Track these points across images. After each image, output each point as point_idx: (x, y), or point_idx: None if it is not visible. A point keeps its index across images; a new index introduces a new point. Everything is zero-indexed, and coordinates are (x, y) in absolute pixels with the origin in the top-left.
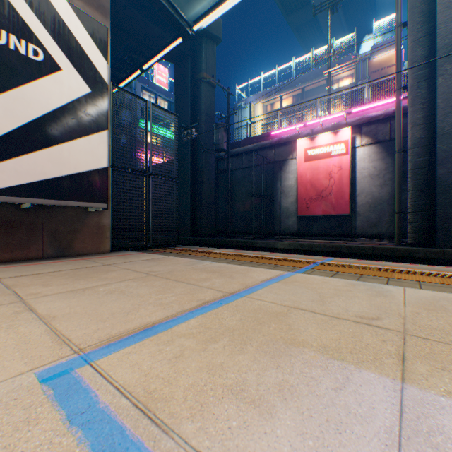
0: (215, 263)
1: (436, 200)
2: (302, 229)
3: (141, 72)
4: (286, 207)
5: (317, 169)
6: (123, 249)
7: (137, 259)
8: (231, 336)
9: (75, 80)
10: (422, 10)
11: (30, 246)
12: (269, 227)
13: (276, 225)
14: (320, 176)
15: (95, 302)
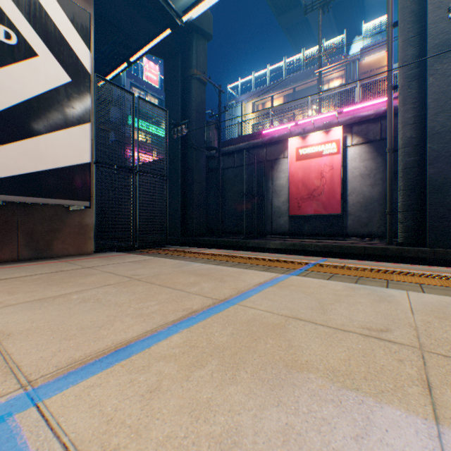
0: (205, 264)
1: (427, 199)
2: (294, 228)
3: (128, 64)
4: (278, 206)
5: (309, 169)
6: (108, 250)
7: (121, 261)
8: (221, 358)
9: (54, 67)
10: (413, 10)
11: (3, 247)
12: (261, 226)
13: (268, 225)
14: (311, 175)
15: (64, 314)
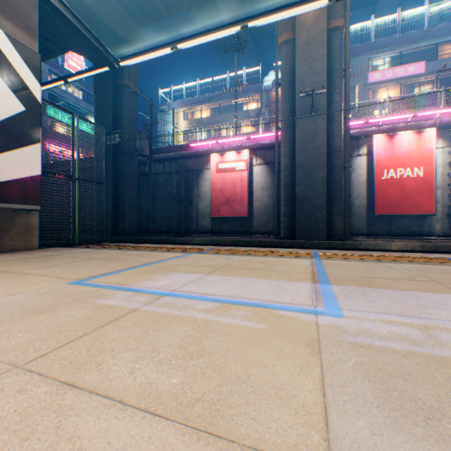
0: (140, 251)
1: (295, 208)
2: (215, 228)
3: (66, 83)
4: (202, 209)
5: (226, 180)
6: (50, 246)
7: (72, 252)
8: (149, 272)
9: (11, 99)
10: (289, 79)
11: None
12: (188, 226)
13: (194, 225)
14: (228, 185)
15: (67, 269)
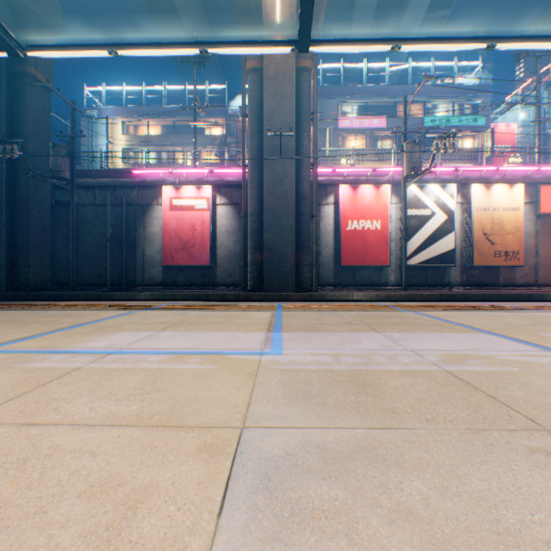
0: (64, 311)
1: (264, 257)
2: (169, 279)
3: None
4: (151, 255)
5: (183, 220)
6: None
7: None
8: (85, 333)
9: None
10: (257, 112)
11: None
12: (131, 277)
13: (140, 275)
14: (186, 227)
15: None
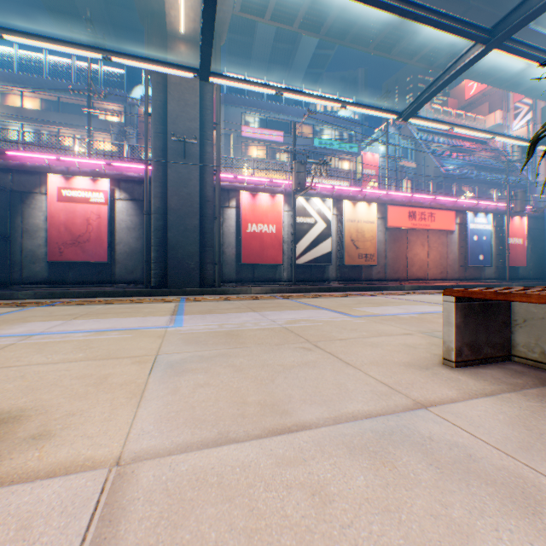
0: None
1: (168, 254)
2: (57, 276)
3: None
4: (33, 250)
5: (75, 213)
6: None
7: None
8: None
9: None
10: (161, 114)
11: None
12: (4, 274)
13: (17, 272)
14: (78, 220)
15: None
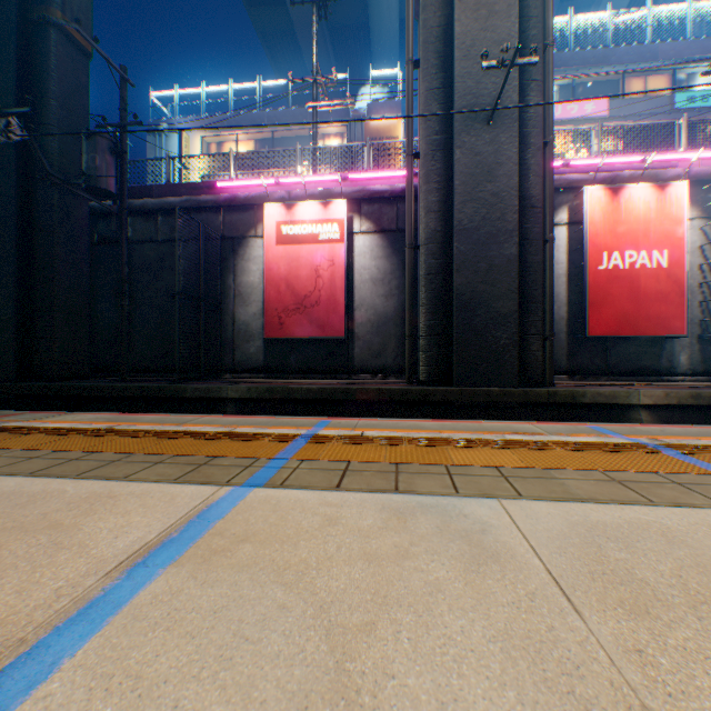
0: None
1: (455, 320)
2: (274, 361)
3: None
4: (245, 322)
5: (298, 260)
6: None
7: None
8: None
9: None
10: (439, 50)
11: None
12: (214, 357)
13: (227, 354)
14: (303, 272)
15: None
